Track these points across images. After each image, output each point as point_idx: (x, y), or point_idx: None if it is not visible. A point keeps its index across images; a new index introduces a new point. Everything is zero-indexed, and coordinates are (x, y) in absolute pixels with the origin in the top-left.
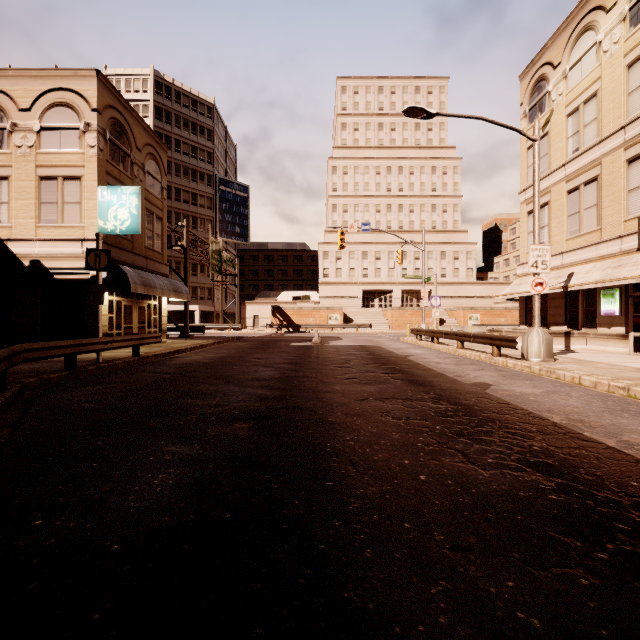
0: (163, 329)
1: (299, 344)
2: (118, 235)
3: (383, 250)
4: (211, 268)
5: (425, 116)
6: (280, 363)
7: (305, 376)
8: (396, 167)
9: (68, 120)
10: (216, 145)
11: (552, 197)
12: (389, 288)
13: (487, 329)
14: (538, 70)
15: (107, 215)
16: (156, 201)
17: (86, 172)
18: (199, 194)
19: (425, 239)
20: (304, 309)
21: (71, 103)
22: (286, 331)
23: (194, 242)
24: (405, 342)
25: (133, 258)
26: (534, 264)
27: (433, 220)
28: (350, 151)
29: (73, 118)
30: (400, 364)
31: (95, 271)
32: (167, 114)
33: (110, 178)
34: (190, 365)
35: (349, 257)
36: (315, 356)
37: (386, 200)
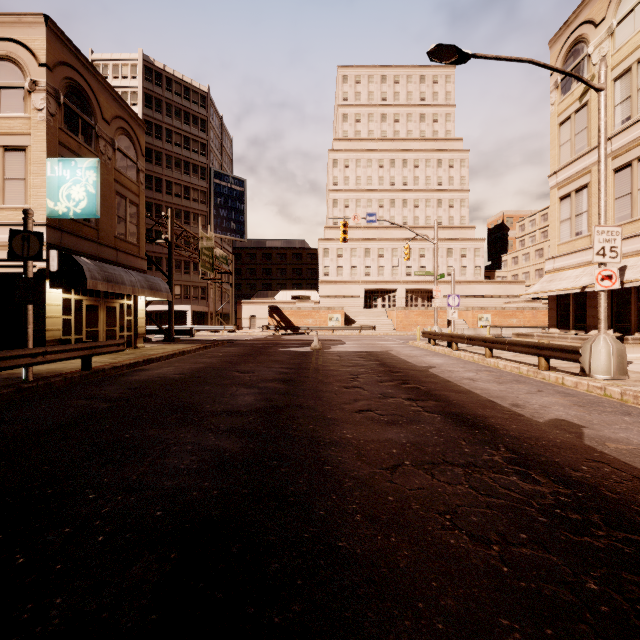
0: (139, 333)
1: (296, 350)
2: (77, 221)
3: (386, 247)
4: (201, 264)
5: (457, 59)
6: (268, 380)
7: (299, 406)
8: (400, 160)
9: (10, 77)
10: (210, 136)
11: (593, 178)
12: (393, 287)
13: (513, 333)
14: (574, 31)
15: (58, 194)
16: (130, 184)
17: (32, 141)
18: (192, 187)
19: (430, 236)
20: (303, 309)
21: (14, 56)
22: (284, 333)
23: (182, 236)
24: (416, 347)
25: (98, 249)
26: (600, 251)
27: (439, 216)
28: (352, 143)
29: (16, 75)
30: (424, 382)
31: (43, 263)
32: (157, 102)
33: (65, 151)
34: (149, 384)
35: (351, 254)
36: (314, 368)
37: (389, 195)
